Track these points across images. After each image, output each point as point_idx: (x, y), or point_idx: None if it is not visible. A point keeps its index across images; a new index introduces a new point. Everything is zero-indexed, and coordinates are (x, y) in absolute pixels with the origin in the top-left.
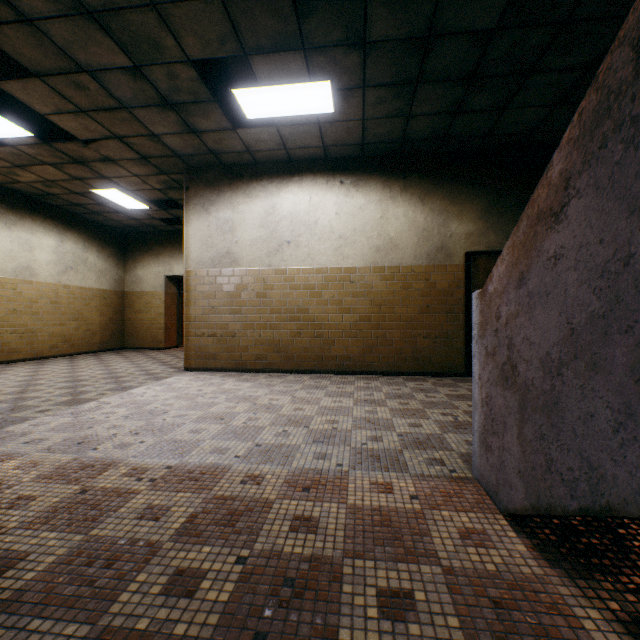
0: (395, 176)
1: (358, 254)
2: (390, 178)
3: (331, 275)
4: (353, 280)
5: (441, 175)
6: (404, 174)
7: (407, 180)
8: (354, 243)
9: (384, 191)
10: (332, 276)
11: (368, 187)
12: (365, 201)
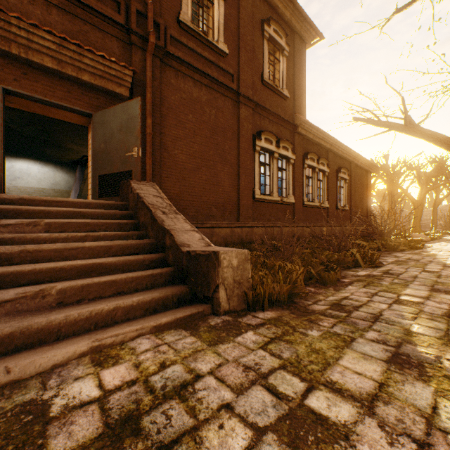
0: (59, 165)
1: (46, 184)
2: (57, 165)
3: (37, 189)
4: (45, 192)
5: (73, 167)
6: (62, 165)
7: (63, 167)
8: (45, 181)
9: (55, 168)
10: (37, 190)
11: (50, 166)
12: (49, 170)
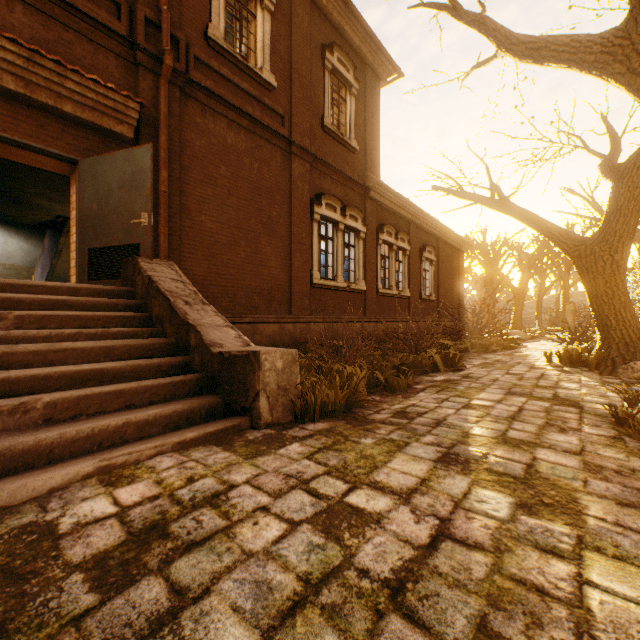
0: (13, 227)
1: None
2: (10, 227)
3: None
4: None
5: (37, 231)
6: (18, 227)
7: (20, 230)
8: None
9: (7, 232)
10: None
11: None
12: None
